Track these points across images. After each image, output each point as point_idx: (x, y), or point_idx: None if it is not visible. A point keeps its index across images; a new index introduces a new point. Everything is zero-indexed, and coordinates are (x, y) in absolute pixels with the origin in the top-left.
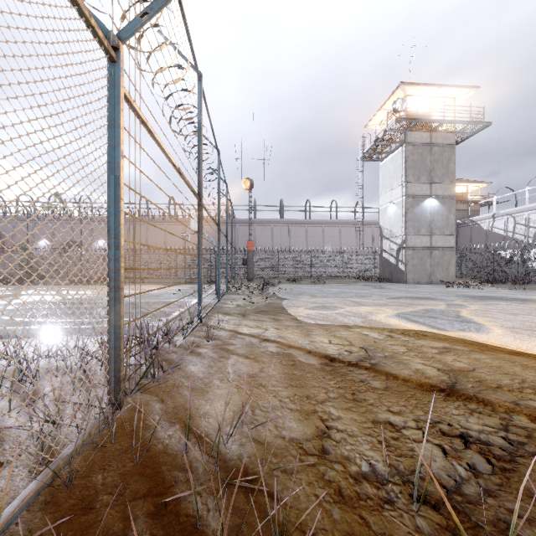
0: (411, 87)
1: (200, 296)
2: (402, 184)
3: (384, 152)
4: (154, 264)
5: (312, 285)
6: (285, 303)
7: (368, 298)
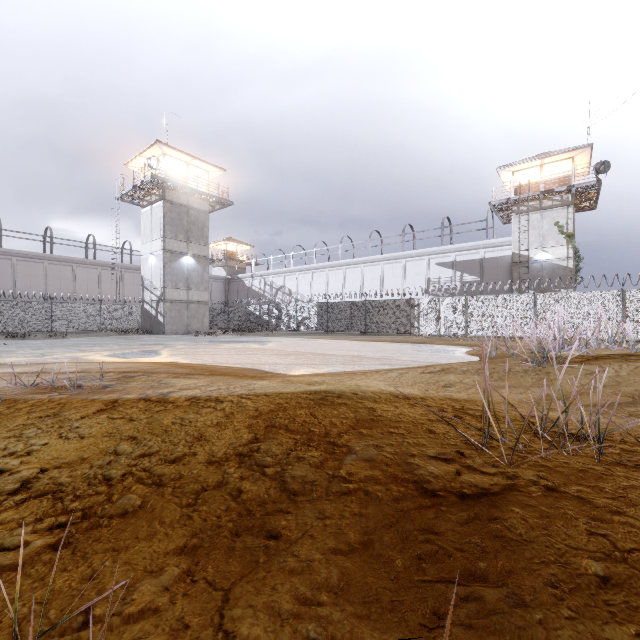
0: (168, 149)
1: None
2: (161, 238)
3: (146, 200)
4: None
5: (46, 340)
6: None
7: (101, 347)
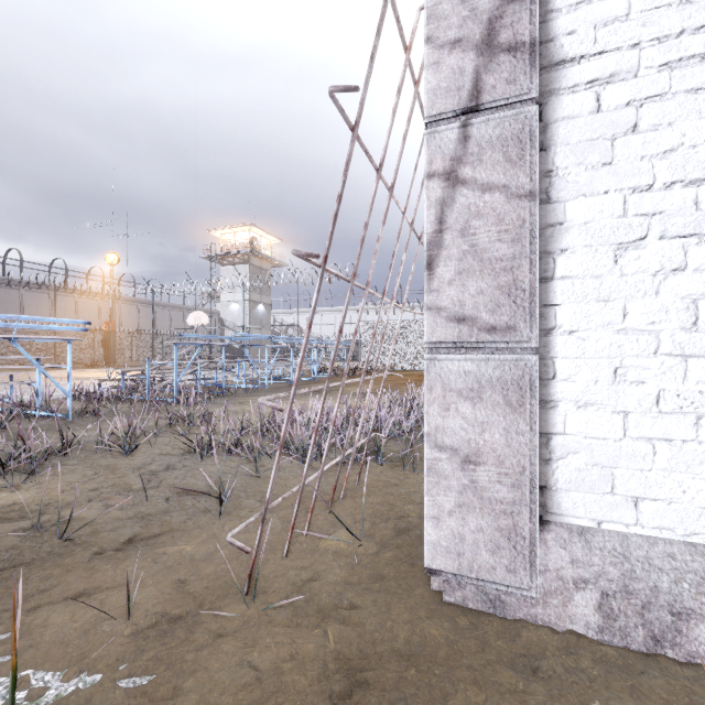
0: (256, 228)
1: None
2: (247, 291)
3: (227, 260)
4: None
5: None
6: None
7: None
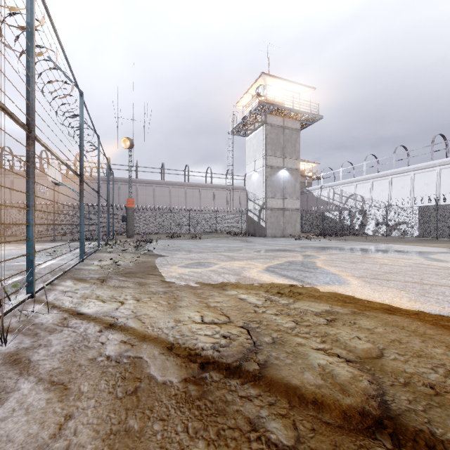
0: (270, 78)
1: (30, 262)
2: (263, 156)
3: (249, 129)
4: (19, 220)
5: (190, 240)
6: (159, 261)
7: (239, 252)
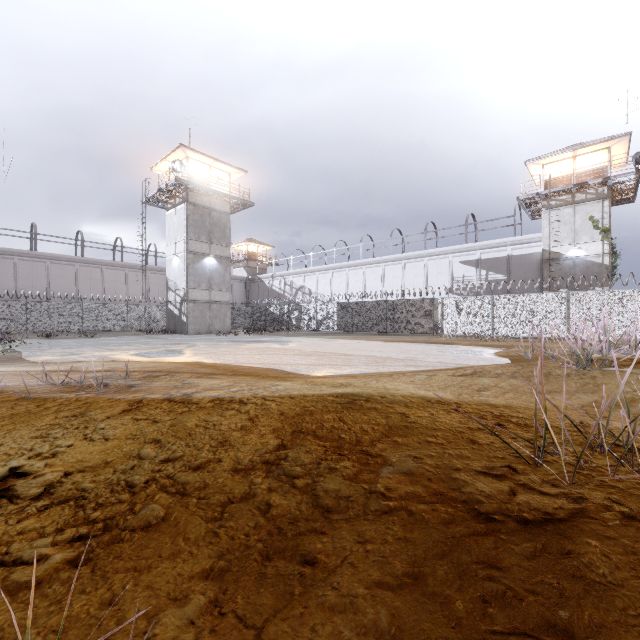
0: (191, 152)
1: None
2: (184, 240)
3: (170, 203)
4: None
5: (77, 339)
6: (25, 355)
7: (127, 346)
